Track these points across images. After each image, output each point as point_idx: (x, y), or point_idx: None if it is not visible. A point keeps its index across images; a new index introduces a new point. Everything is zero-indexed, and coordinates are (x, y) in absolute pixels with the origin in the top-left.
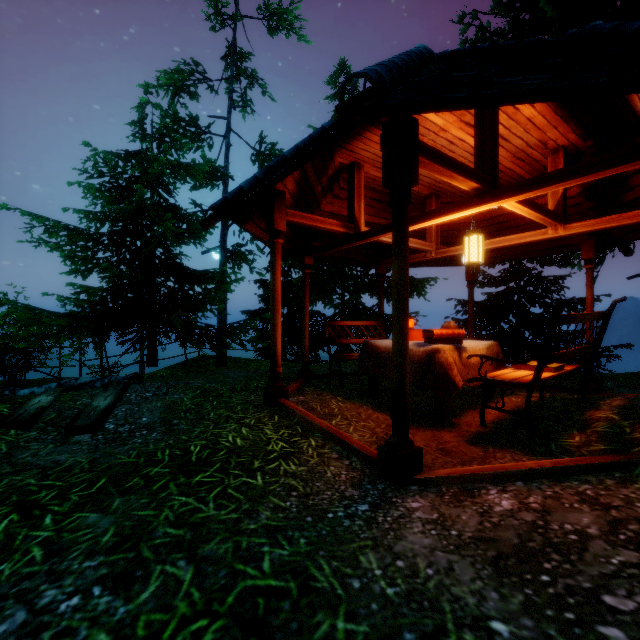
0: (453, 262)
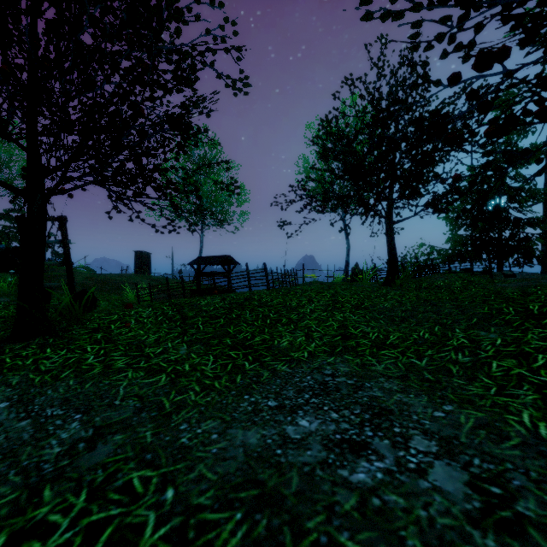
0: None
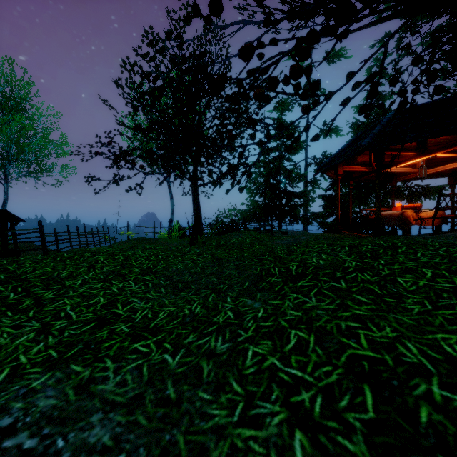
0: (442, 175)
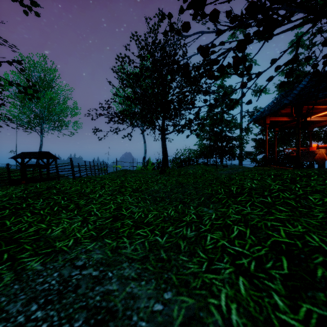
0: None
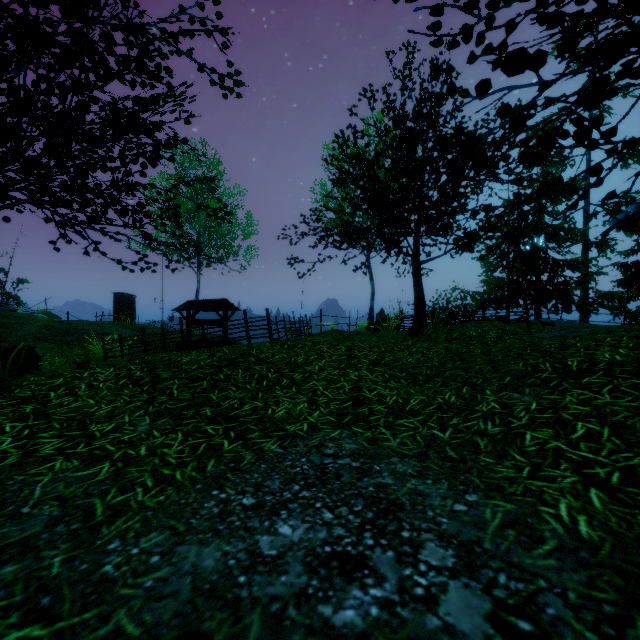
0: None
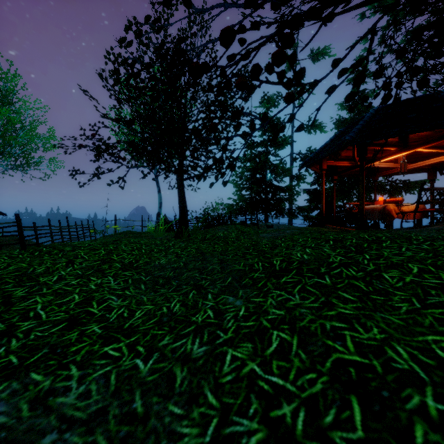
0: (422, 170)
